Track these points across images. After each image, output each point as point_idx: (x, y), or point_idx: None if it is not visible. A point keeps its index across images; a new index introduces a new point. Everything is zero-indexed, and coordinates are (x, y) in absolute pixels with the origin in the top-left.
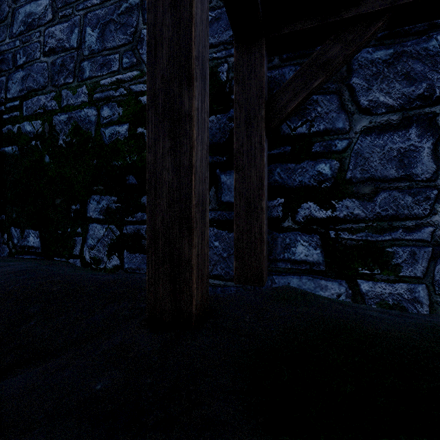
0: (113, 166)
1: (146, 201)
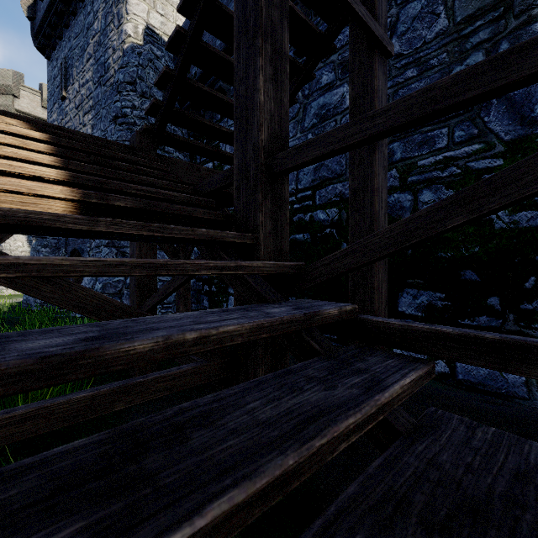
0: (438, 257)
1: (495, 304)
